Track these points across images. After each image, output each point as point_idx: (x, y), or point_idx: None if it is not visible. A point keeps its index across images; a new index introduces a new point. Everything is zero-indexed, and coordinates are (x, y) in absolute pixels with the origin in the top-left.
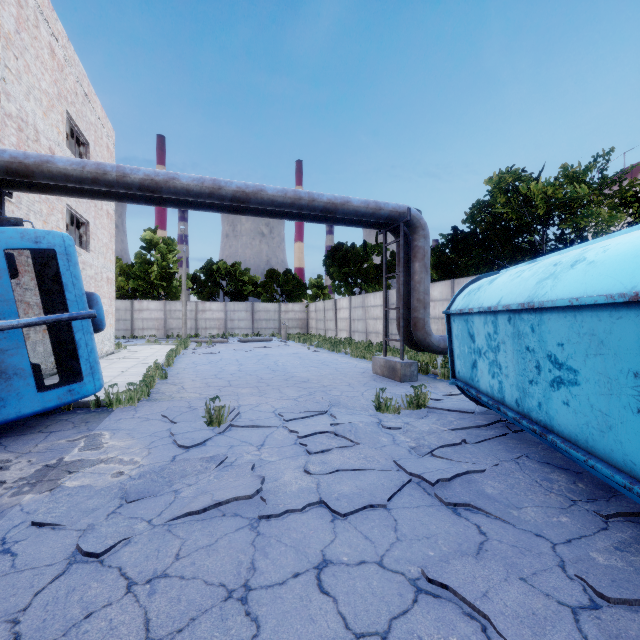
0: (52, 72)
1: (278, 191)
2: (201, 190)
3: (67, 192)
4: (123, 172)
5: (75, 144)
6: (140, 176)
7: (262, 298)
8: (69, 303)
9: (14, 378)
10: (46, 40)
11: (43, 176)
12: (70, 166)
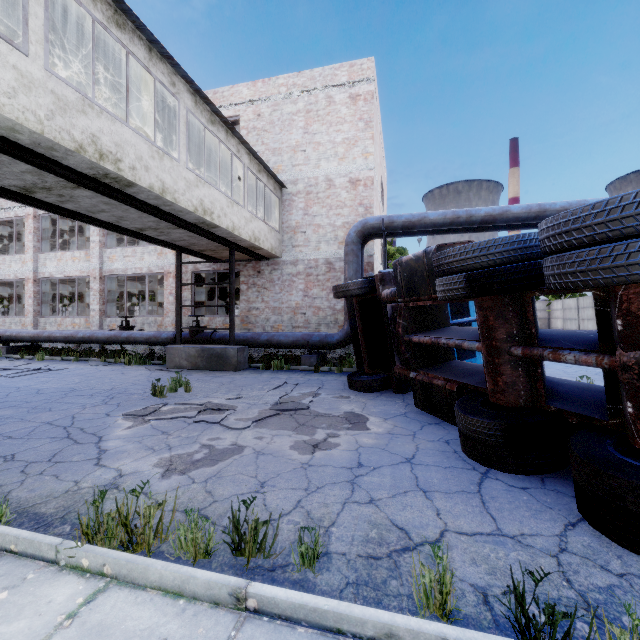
0: (379, 149)
1: None
2: (528, 215)
3: (423, 233)
4: (470, 214)
5: None
6: (482, 214)
7: None
8: (469, 307)
9: None
10: (378, 129)
11: (420, 227)
12: (437, 217)
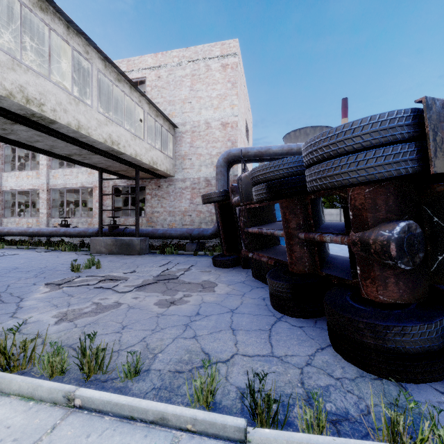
0: (243, 102)
1: None
2: None
3: (269, 160)
4: (299, 147)
5: (245, 133)
6: None
7: (325, 205)
8: None
9: (281, 240)
10: (243, 88)
11: (266, 155)
12: (277, 149)
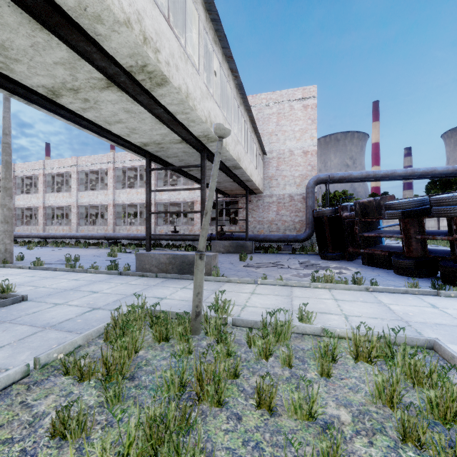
0: None
1: (443, 169)
2: (405, 174)
3: (347, 182)
4: (375, 173)
5: None
6: (381, 174)
7: None
8: (379, 221)
9: None
10: None
11: (348, 179)
12: (357, 175)
